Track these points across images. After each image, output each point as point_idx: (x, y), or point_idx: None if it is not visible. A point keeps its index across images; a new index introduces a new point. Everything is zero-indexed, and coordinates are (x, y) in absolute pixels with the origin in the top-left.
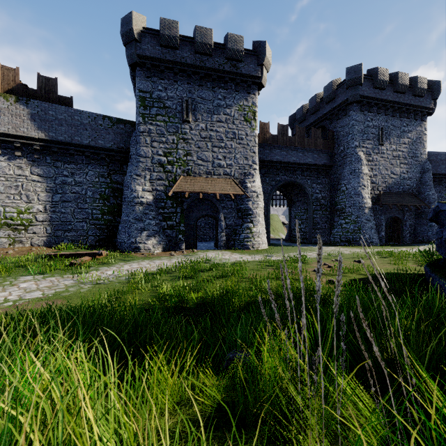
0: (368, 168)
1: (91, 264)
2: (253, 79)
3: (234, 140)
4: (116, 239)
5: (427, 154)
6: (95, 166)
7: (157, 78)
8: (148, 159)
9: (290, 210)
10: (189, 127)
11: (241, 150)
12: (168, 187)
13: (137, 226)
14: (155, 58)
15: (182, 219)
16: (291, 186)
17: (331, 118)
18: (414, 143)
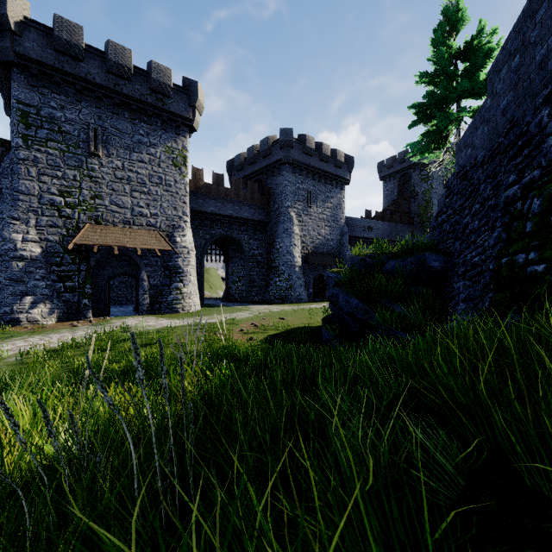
0: (299, 228)
1: None
2: (183, 119)
3: (160, 186)
4: None
5: (346, 218)
6: None
7: (49, 90)
8: (34, 198)
9: (227, 266)
10: (98, 162)
11: (169, 199)
12: (66, 237)
13: (15, 290)
14: (45, 64)
15: (89, 279)
16: (228, 240)
17: (267, 173)
18: (336, 209)
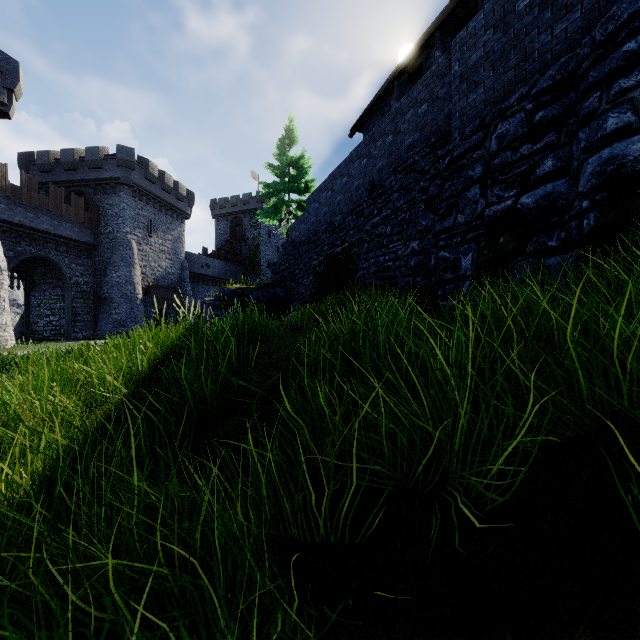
0: (139, 257)
1: None
2: None
3: None
4: None
5: (185, 253)
6: None
7: None
8: None
9: (28, 295)
10: None
11: None
12: None
13: None
14: None
15: None
16: (37, 262)
17: (96, 188)
18: (177, 242)
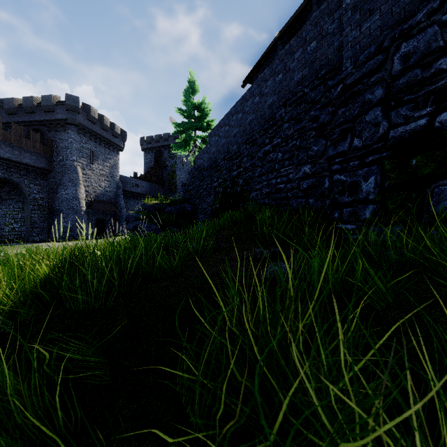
0: (83, 179)
1: None
2: None
3: None
4: None
5: (120, 176)
6: None
7: None
8: None
9: None
10: None
11: None
12: None
13: None
14: None
15: None
16: (2, 182)
17: (50, 126)
18: (113, 168)
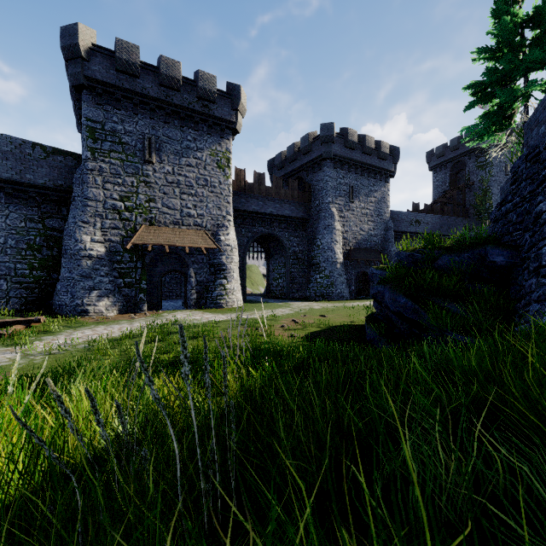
0: (340, 224)
1: (27, 334)
2: (227, 123)
3: (206, 187)
4: (51, 301)
5: (391, 212)
6: (19, 207)
7: (112, 107)
8: (99, 204)
9: (268, 263)
10: (152, 168)
11: (214, 199)
12: (125, 237)
13: (84, 285)
14: (108, 84)
15: (144, 276)
16: (269, 238)
17: (308, 170)
18: (380, 203)
